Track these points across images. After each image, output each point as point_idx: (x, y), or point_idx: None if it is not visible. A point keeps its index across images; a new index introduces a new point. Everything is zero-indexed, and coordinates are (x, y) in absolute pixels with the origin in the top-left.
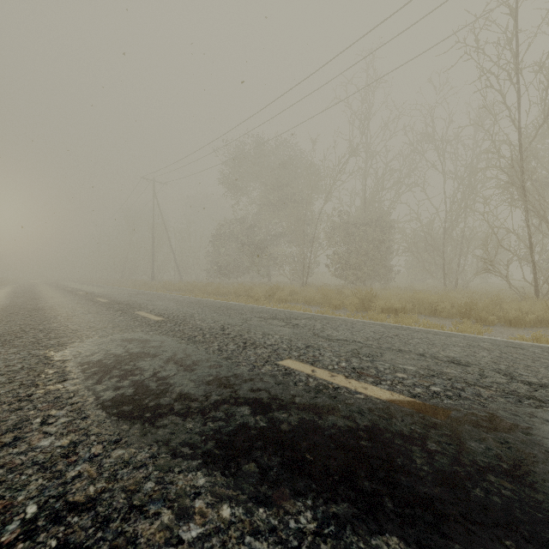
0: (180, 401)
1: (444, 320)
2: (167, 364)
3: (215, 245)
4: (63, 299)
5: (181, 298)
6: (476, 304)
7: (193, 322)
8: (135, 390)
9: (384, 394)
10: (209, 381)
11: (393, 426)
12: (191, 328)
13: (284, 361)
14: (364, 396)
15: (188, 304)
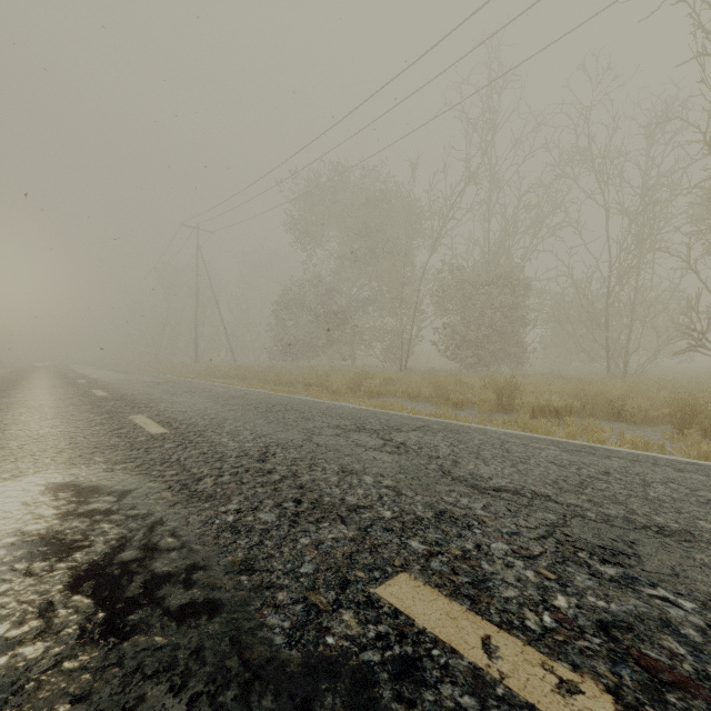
0: None
1: (642, 429)
2: (71, 593)
3: (279, 315)
4: (43, 392)
5: (222, 389)
6: (704, 404)
7: (214, 440)
8: None
9: None
10: None
11: None
12: (203, 456)
13: (392, 585)
14: None
15: (226, 401)
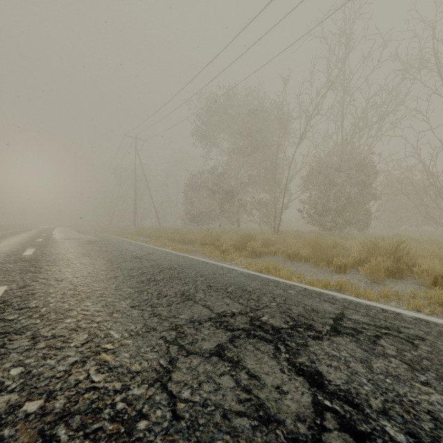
0: None
1: None
2: None
3: (187, 193)
4: None
5: (134, 248)
6: None
7: None
8: None
9: None
10: None
11: None
12: None
13: None
14: None
15: (120, 263)
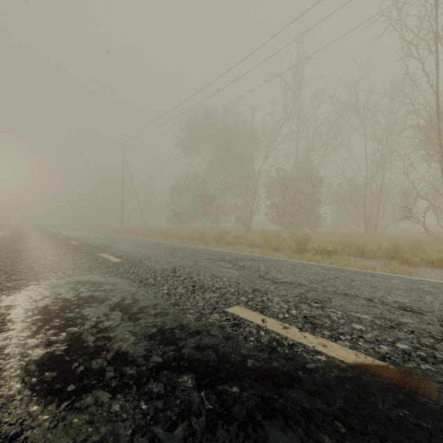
0: (114, 365)
1: (372, 261)
2: (112, 311)
3: (173, 197)
4: (41, 242)
5: (143, 241)
6: (402, 247)
7: (148, 264)
8: (68, 347)
9: (348, 354)
10: (152, 334)
11: (375, 411)
12: (145, 270)
13: (232, 308)
14: (325, 358)
15: (147, 247)
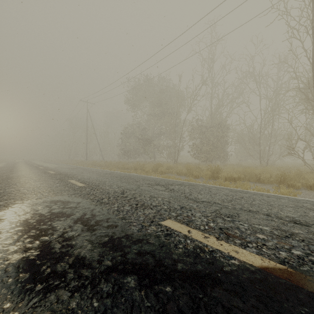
0: (73, 268)
1: (266, 185)
2: (75, 223)
3: (123, 139)
4: (28, 172)
5: (101, 170)
6: (288, 175)
7: (104, 188)
8: (39, 253)
9: (255, 259)
10: (104, 242)
11: (281, 309)
12: (101, 192)
13: (165, 221)
14: (238, 262)
15: (103, 175)
